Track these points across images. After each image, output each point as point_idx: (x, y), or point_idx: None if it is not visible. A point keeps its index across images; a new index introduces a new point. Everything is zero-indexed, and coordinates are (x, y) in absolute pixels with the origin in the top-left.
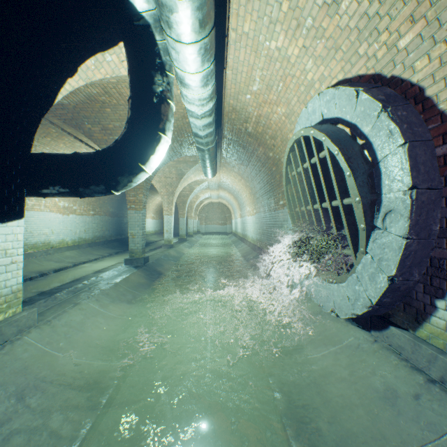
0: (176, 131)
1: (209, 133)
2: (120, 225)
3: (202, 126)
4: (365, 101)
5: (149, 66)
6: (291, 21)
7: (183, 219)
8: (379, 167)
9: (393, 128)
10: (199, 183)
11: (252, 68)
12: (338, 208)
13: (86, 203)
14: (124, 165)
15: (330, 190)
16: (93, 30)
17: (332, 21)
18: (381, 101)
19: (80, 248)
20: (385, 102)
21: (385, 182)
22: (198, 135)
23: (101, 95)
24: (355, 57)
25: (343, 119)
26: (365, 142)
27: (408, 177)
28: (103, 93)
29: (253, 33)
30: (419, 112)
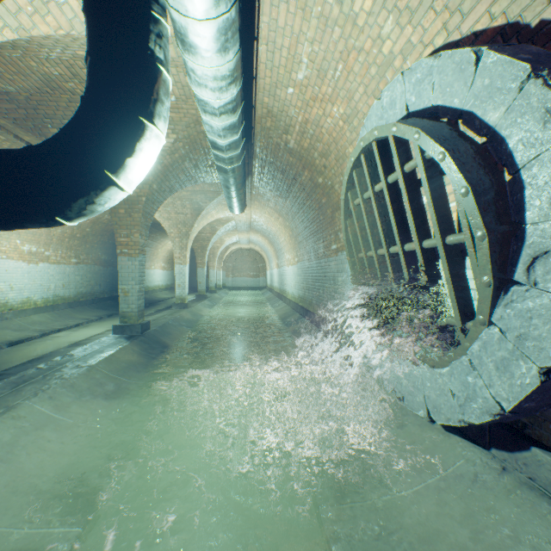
0: (187, 144)
1: (233, 142)
2: (117, 278)
3: (221, 129)
4: (494, 66)
5: None
6: None
7: (202, 270)
8: (520, 179)
9: None
10: (223, 222)
11: (297, 41)
12: (432, 251)
13: (65, 247)
14: (76, 172)
15: (419, 223)
16: None
17: None
18: (528, 61)
19: (56, 309)
20: (536, 62)
21: (533, 203)
22: (216, 145)
23: (67, 79)
24: None
25: (446, 107)
26: (490, 138)
27: None
28: (69, 77)
29: None
30: None
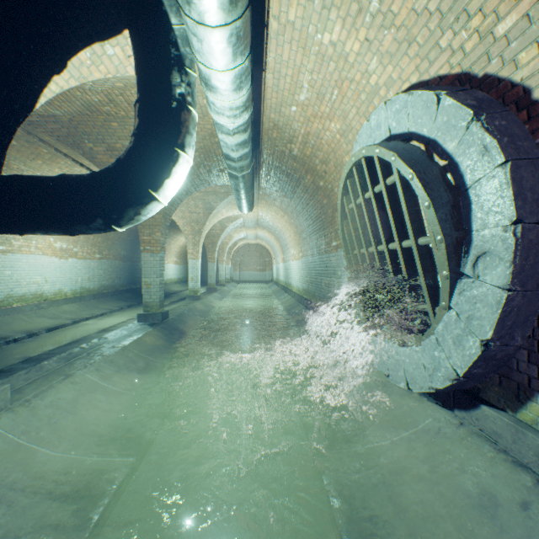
0: (202, 153)
1: (243, 154)
2: (134, 272)
3: (234, 145)
4: (449, 108)
5: (162, 59)
6: (351, 4)
7: (212, 264)
8: (468, 196)
9: (489, 143)
10: (232, 220)
11: (299, 71)
12: (410, 250)
13: (90, 244)
14: (129, 192)
15: (399, 226)
16: (87, 10)
17: (406, 2)
18: (472, 107)
19: (83, 300)
20: (478, 108)
21: (476, 215)
22: (229, 157)
23: (105, 104)
24: (434, 52)
25: (418, 134)
26: (449, 162)
27: (511, 207)
28: (106, 102)
29: (300, 22)
30: (523, 122)
